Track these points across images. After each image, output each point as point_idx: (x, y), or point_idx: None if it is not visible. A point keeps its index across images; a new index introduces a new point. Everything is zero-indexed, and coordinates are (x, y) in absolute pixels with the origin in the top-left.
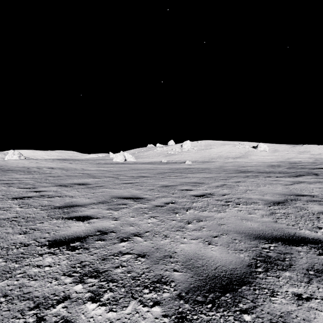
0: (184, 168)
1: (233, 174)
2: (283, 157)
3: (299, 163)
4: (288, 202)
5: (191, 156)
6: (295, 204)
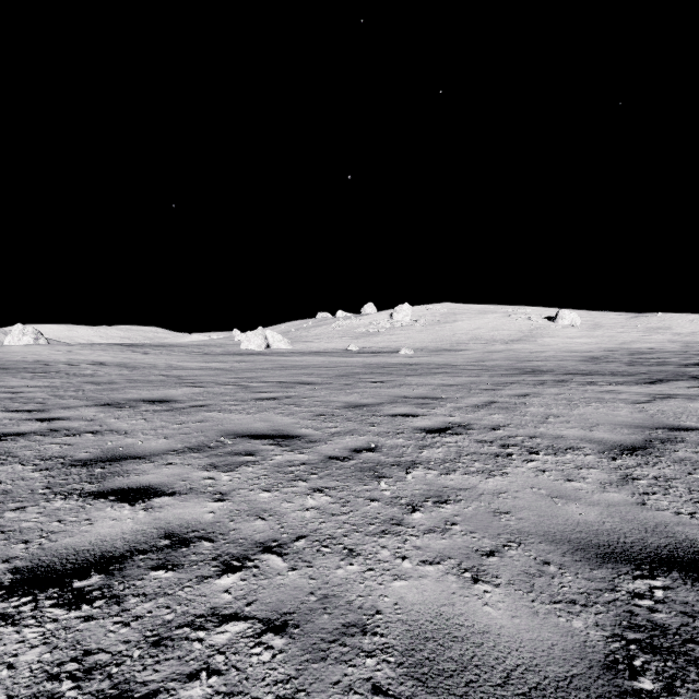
0: (397, 364)
1: (510, 378)
2: (614, 339)
3: (649, 352)
4: (657, 446)
5: (412, 337)
6: (677, 453)
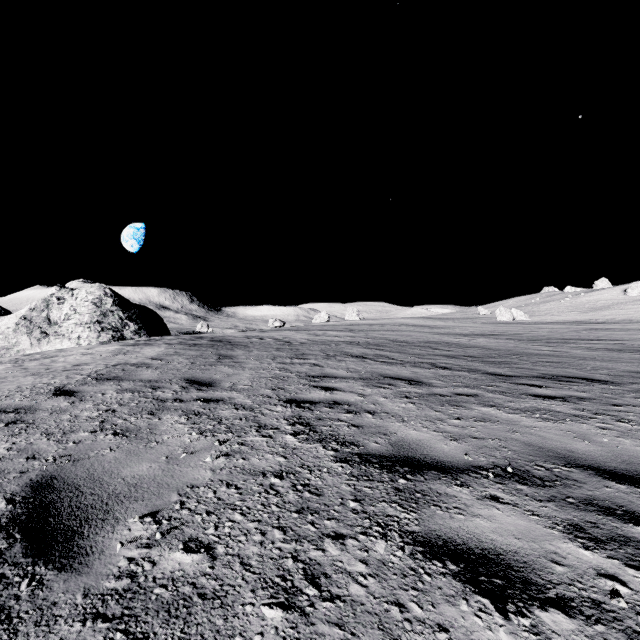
0: (607, 328)
1: None
2: None
3: None
4: None
5: None
6: None
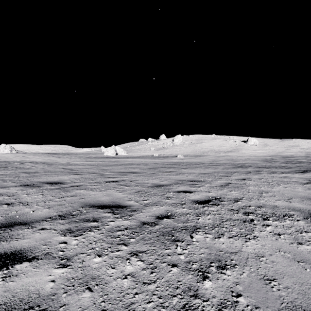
0: (177, 162)
1: (232, 170)
2: (274, 151)
3: (292, 157)
4: None
5: (182, 150)
6: None
